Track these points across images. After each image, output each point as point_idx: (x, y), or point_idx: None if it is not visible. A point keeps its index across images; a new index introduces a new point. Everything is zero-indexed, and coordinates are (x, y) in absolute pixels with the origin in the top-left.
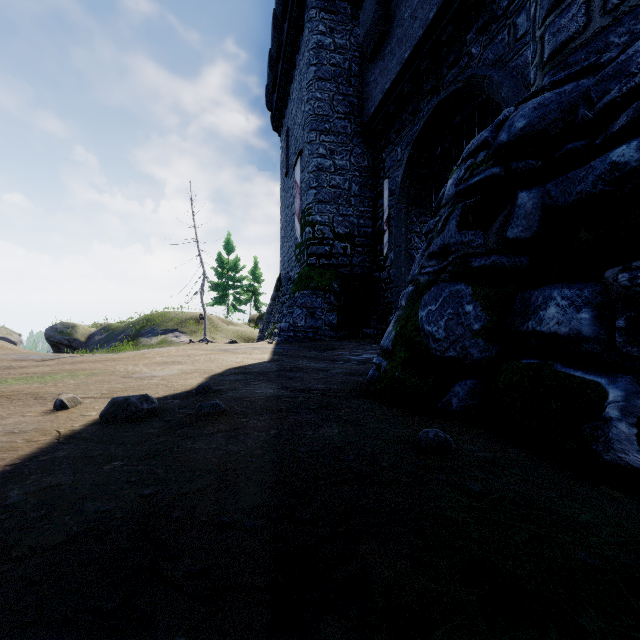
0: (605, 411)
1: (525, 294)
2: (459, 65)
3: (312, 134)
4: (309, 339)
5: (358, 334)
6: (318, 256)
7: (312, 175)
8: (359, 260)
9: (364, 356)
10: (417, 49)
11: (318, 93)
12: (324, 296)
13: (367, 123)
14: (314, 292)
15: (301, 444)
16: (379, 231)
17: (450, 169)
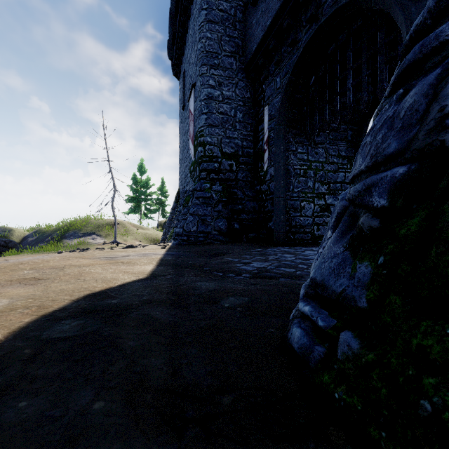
0: None
1: None
2: None
3: (203, 68)
4: (200, 243)
5: (242, 238)
6: (208, 171)
7: (203, 103)
8: (243, 175)
9: (255, 265)
10: None
11: (208, 33)
12: (213, 205)
13: (250, 59)
14: (205, 202)
15: None
16: (260, 151)
17: (324, 93)
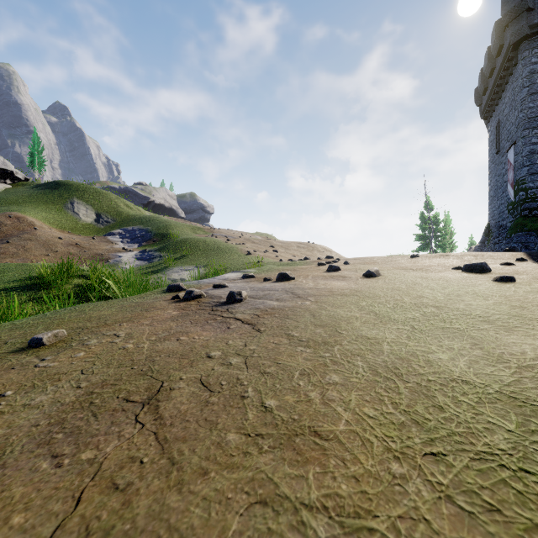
0: None
1: None
2: None
3: (525, 132)
4: None
5: None
6: (530, 210)
7: (525, 158)
8: None
9: None
10: None
11: (530, 104)
12: (536, 235)
13: None
14: (527, 233)
15: None
16: None
17: None
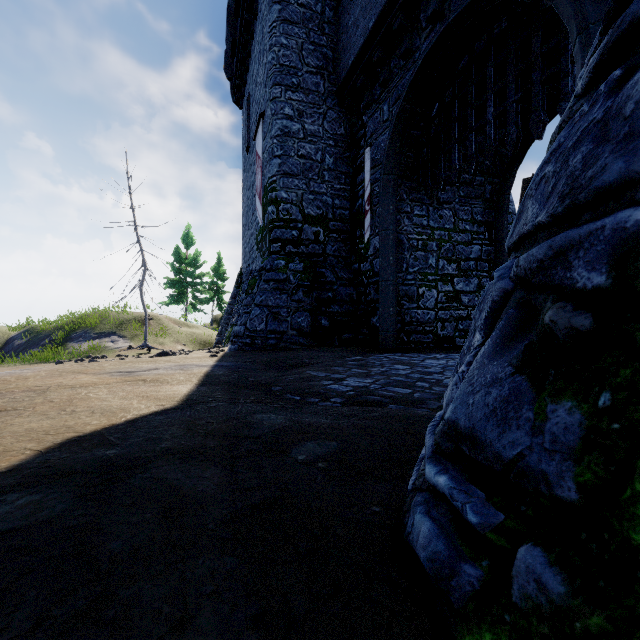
0: None
1: None
2: None
3: (276, 89)
4: (271, 347)
5: (333, 340)
6: (283, 242)
7: (276, 140)
8: (334, 249)
9: (350, 383)
10: None
11: (283, 38)
12: (291, 292)
13: (344, 78)
14: (278, 287)
15: None
16: (359, 213)
17: (453, 129)
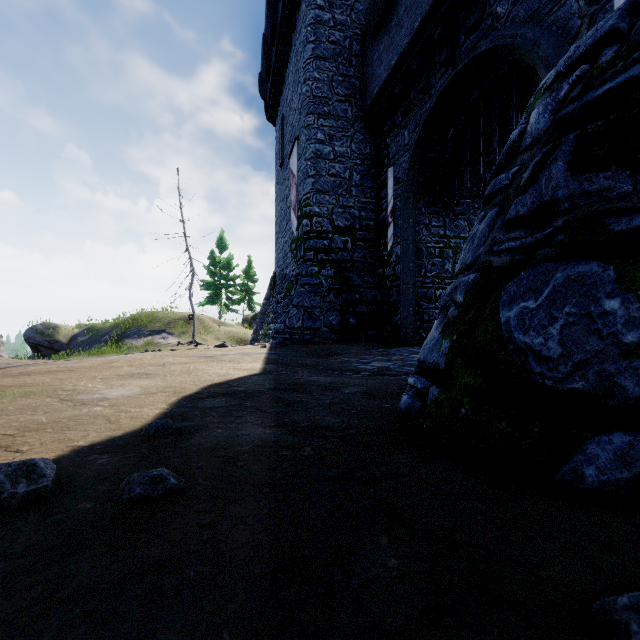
0: None
1: None
2: (480, 29)
3: (310, 117)
4: (307, 342)
5: (360, 336)
6: (316, 251)
7: (310, 162)
8: (361, 255)
9: (375, 364)
10: (430, 15)
11: (316, 73)
12: (323, 294)
13: (370, 106)
14: (312, 290)
15: (327, 638)
16: (383, 224)
17: (465, 152)
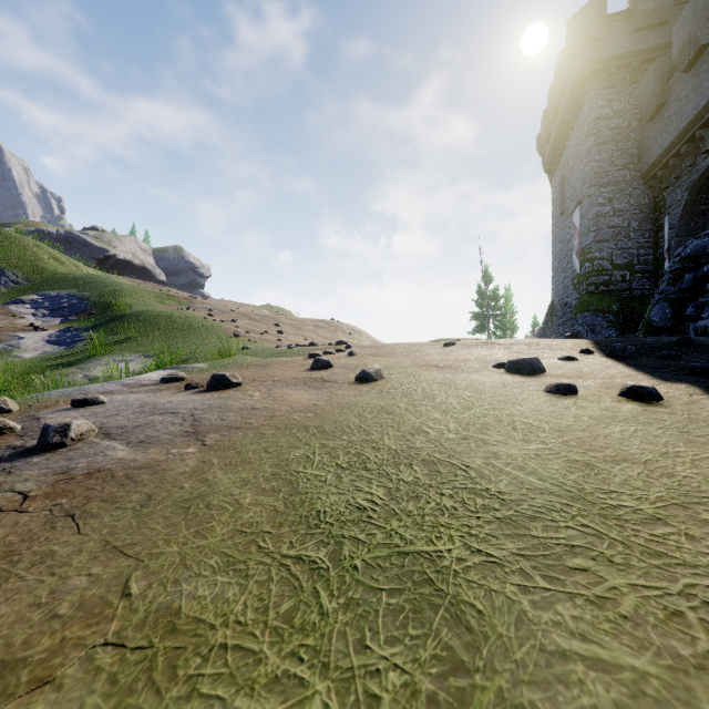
0: (689, 330)
1: (686, 305)
2: None
3: (591, 189)
4: None
5: None
6: (597, 285)
7: (591, 222)
8: (638, 284)
9: None
10: (690, 124)
11: (597, 156)
12: (603, 316)
13: (646, 170)
14: (594, 313)
15: None
16: (660, 258)
17: None
